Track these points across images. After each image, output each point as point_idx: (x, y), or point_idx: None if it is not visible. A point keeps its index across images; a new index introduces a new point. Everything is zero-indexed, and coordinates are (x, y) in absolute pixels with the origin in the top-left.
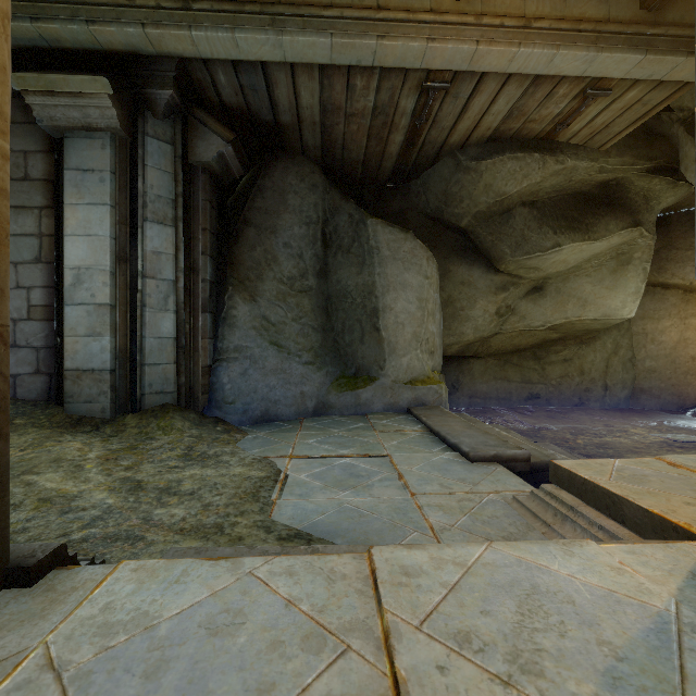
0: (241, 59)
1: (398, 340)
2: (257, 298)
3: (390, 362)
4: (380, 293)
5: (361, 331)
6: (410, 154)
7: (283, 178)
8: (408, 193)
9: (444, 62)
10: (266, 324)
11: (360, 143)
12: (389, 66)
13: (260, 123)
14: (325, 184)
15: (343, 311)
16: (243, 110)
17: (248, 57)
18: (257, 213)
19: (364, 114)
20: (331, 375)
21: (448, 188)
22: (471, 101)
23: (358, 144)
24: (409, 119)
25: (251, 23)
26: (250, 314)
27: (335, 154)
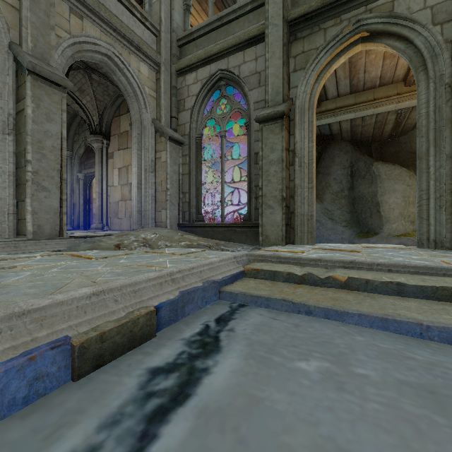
0: (321, 124)
1: (390, 216)
2: (322, 201)
3: (386, 226)
4: (380, 195)
5: (370, 212)
6: (398, 129)
7: (333, 152)
8: (399, 142)
9: (406, 106)
10: (327, 211)
11: (369, 131)
12: (380, 112)
13: (324, 135)
14: (352, 149)
15: (361, 204)
16: (318, 134)
17: (323, 124)
18: (322, 168)
19: (371, 124)
20: (355, 232)
21: None
22: None
23: (368, 132)
24: (394, 120)
25: (326, 116)
26: (320, 208)
27: (357, 137)
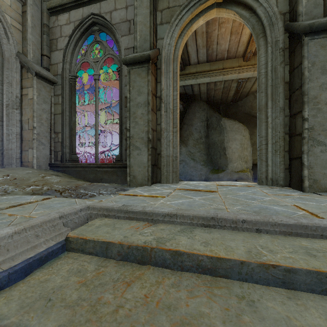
0: (186, 85)
1: (232, 158)
2: (187, 146)
3: (230, 165)
4: (226, 142)
5: (220, 155)
6: (237, 95)
7: (194, 108)
8: (238, 105)
9: (244, 76)
10: (190, 153)
11: (219, 95)
12: (227, 80)
13: (188, 95)
14: (208, 108)
15: (213, 148)
16: (184, 93)
17: (187, 84)
18: (187, 120)
19: (220, 89)
20: (209, 169)
21: (252, 104)
22: (256, 81)
23: (218, 95)
24: (235, 88)
25: (189, 78)
26: (185, 150)
27: (211, 98)
